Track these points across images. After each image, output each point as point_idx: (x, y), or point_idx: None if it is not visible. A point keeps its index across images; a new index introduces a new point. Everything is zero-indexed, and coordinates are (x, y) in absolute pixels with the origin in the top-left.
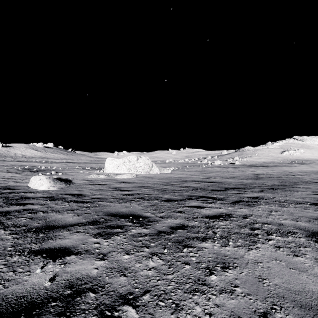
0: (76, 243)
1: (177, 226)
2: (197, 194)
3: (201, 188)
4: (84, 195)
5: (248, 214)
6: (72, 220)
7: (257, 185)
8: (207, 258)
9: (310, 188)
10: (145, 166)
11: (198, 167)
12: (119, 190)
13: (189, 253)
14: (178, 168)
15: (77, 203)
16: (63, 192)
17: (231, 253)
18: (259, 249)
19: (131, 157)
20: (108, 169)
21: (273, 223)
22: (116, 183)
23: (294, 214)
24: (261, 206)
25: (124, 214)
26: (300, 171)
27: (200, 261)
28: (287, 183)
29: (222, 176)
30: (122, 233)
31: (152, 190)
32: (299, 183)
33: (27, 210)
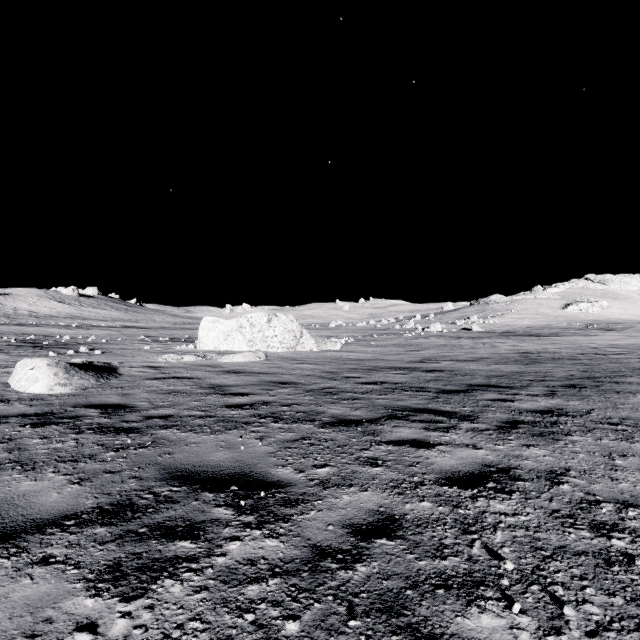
0: (4, 632)
1: (372, 521)
2: (406, 403)
3: (412, 385)
4: (132, 407)
5: (557, 467)
6: (52, 504)
7: (535, 378)
8: None
9: None
10: (287, 335)
11: (397, 337)
12: (222, 393)
13: None
14: (356, 339)
15: (101, 436)
16: (84, 398)
17: None
18: None
19: (256, 315)
20: (205, 342)
21: None
22: (218, 373)
23: None
24: (574, 438)
25: (219, 473)
26: (614, 346)
27: None
28: (598, 372)
29: (452, 357)
30: (195, 561)
31: (299, 393)
32: (625, 373)
33: None
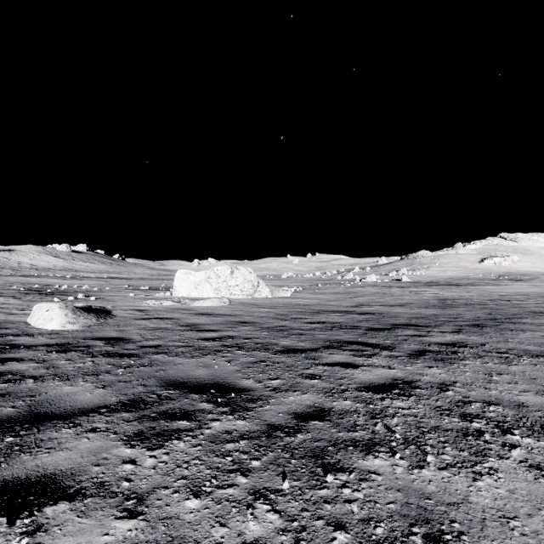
0: (80, 463)
1: (309, 411)
2: (341, 337)
3: (347, 324)
4: (128, 339)
5: (448, 381)
6: (88, 400)
7: (448, 319)
8: (385, 506)
9: (543, 324)
10: (246, 284)
11: (338, 287)
12: (197, 330)
13: (341, 489)
14: (304, 288)
15: (110, 359)
16: (90, 333)
17: (437, 489)
18: (497, 475)
19: (221, 268)
20: (179, 290)
21: (503, 403)
22: (192, 315)
23: (537, 380)
24: (466, 362)
25: (201, 383)
26: (518, 294)
27: (371, 517)
28: (500, 314)
29: (383, 303)
30: (191, 431)
31: (257, 330)
32: (522, 315)
33: (2, 376)
